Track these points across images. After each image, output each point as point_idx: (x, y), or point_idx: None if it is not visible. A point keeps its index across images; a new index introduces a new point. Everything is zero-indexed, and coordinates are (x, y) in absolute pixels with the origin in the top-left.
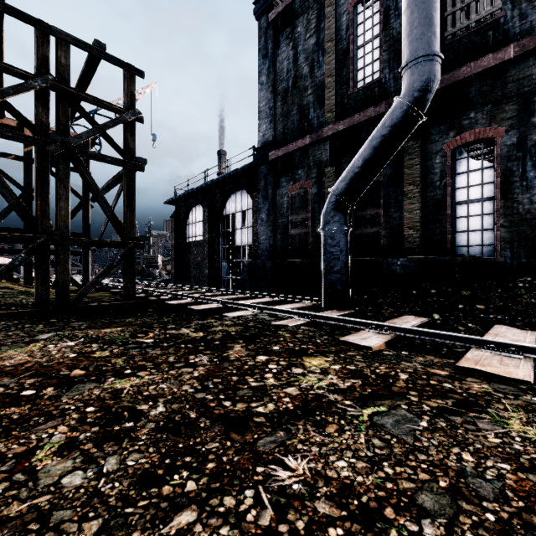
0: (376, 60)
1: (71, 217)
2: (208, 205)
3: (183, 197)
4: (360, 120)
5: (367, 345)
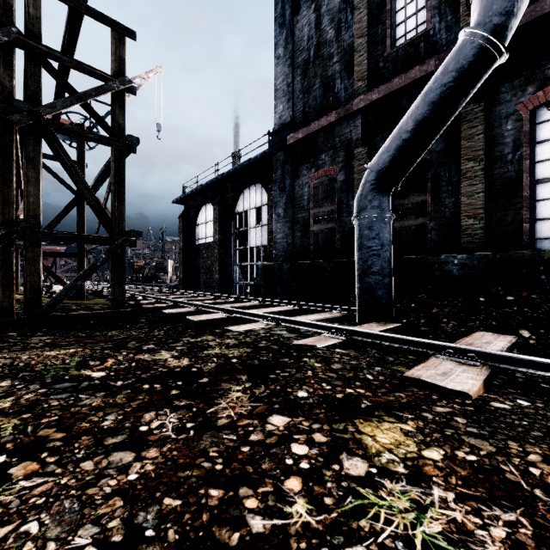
0: (421, 9)
1: (64, 214)
2: (219, 202)
3: (192, 194)
4: (401, 84)
5: (459, 389)
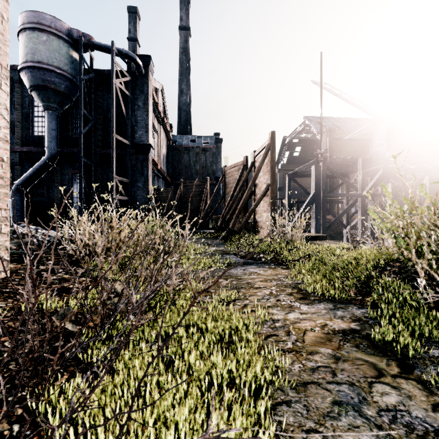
0: (44, 127)
1: None
2: None
3: None
4: (35, 150)
5: None
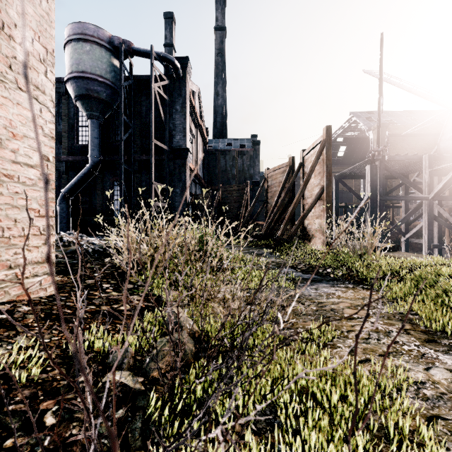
0: (87, 136)
1: None
2: None
3: None
4: (79, 159)
5: None
